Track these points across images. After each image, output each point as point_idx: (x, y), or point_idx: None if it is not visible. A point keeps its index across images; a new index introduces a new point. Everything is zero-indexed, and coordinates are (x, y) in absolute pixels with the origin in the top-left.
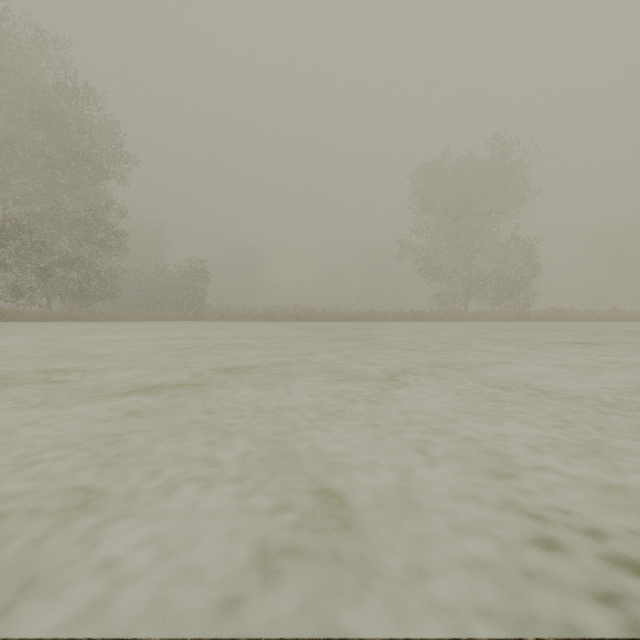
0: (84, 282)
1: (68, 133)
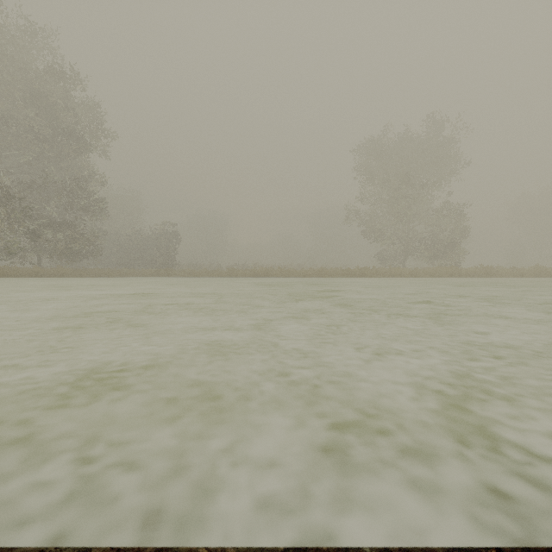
0: (69, 243)
1: (54, 111)
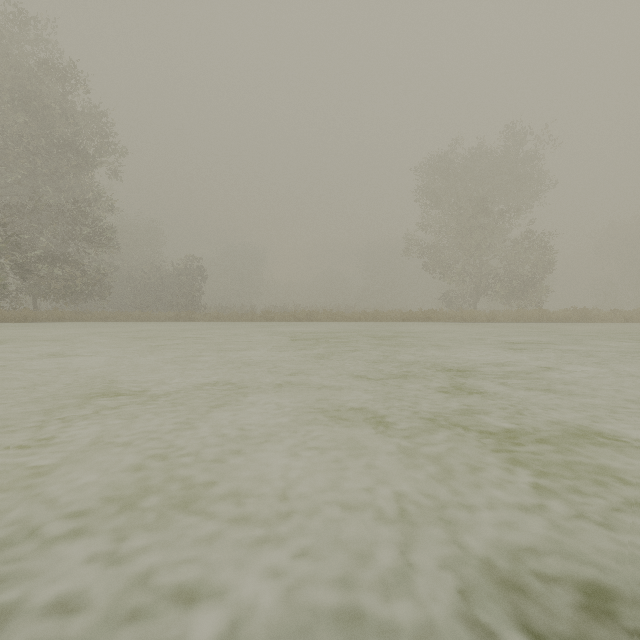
0: (69, 280)
1: (48, 118)
